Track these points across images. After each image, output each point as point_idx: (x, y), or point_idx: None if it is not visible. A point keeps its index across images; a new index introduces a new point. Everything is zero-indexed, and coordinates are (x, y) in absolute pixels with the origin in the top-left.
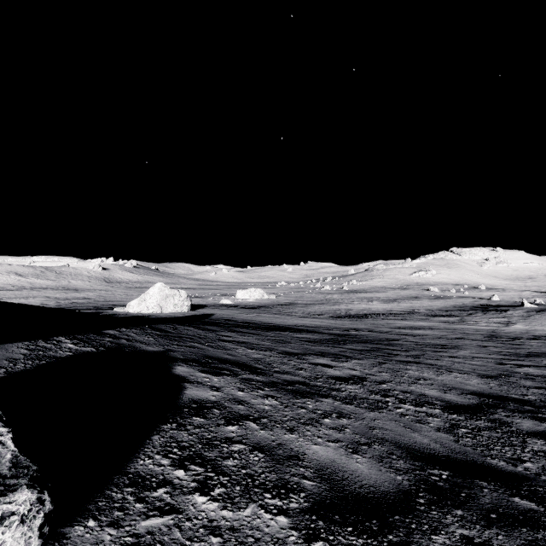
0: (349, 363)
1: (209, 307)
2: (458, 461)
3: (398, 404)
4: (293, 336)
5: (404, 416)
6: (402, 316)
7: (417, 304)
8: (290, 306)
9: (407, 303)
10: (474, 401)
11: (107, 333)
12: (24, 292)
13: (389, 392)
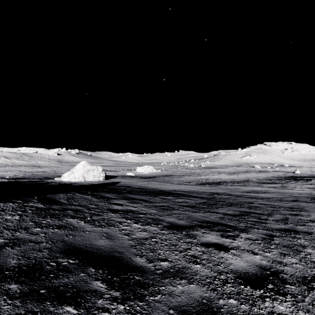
0: (240, 239)
1: (118, 177)
2: None
3: None
4: (175, 201)
5: None
6: (242, 183)
7: (249, 176)
8: (170, 177)
9: (242, 175)
10: None
11: None
12: (6, 168)
13: None
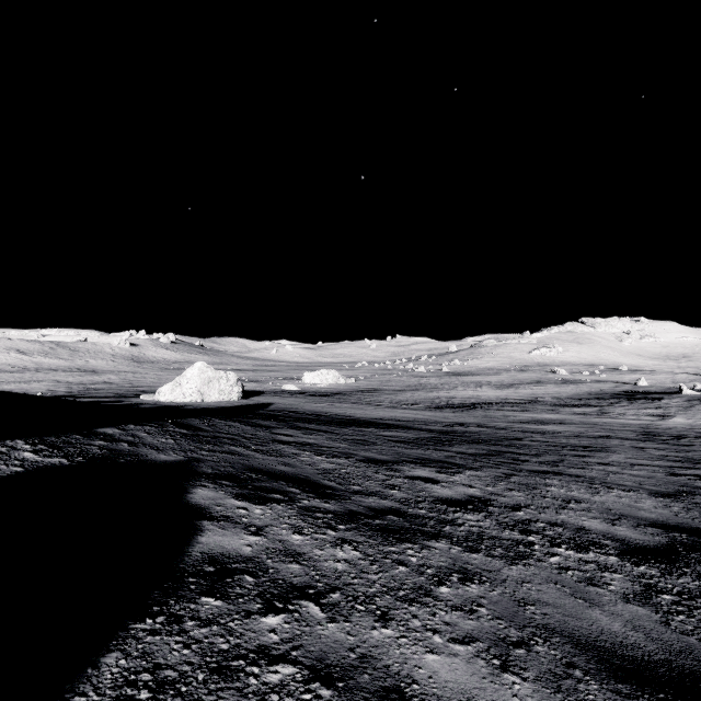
0: (462, 475)
1: (267, 394)
2: (688, 673)
3: (550, 548)
4: (379, 434)
5: (565, 572)
6: (522, 406)
7: (540, 391)
8: (374, 393)
9: (527, 389)
10: (662, 539)
11: (102, 432)
12: (26, 374)
13: (531, 526)
